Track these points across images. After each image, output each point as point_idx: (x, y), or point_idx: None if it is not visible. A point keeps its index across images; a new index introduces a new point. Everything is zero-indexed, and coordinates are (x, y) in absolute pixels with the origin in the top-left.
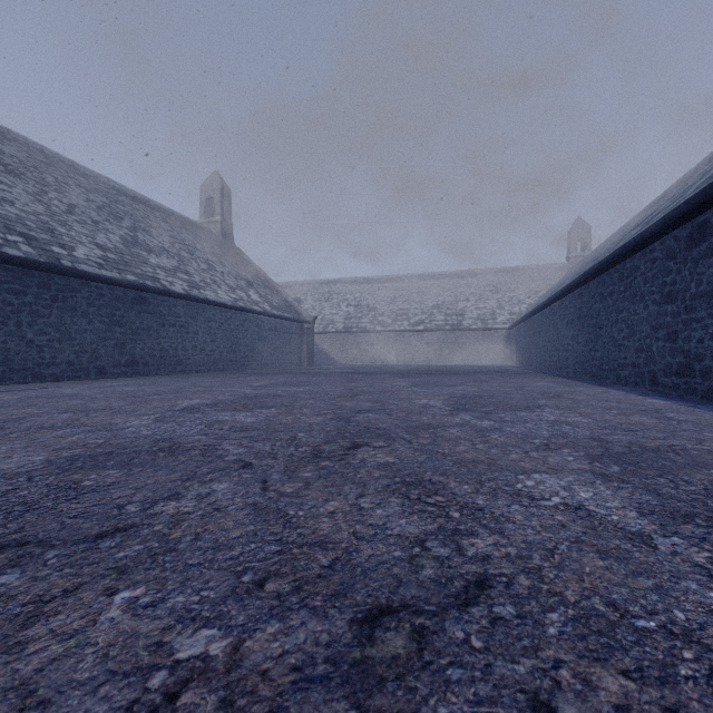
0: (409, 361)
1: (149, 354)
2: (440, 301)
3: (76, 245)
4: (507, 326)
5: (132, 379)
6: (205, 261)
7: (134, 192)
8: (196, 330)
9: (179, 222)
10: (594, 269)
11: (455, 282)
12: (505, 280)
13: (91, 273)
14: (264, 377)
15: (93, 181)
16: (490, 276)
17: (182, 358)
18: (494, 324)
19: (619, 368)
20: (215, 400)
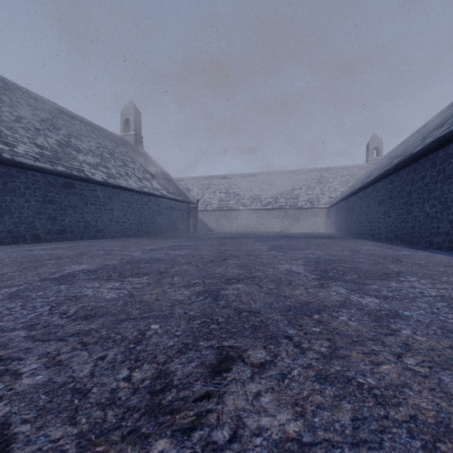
0: (261, 229)
1: (75, 225)
2: (282, 189)
3: (18, 144)
4: (327, 206)
5: (59, 243)
6: (121, 160)
7: (72, 112)
8: (112, 207)
9: (105, 134)
10: (407, 159)
11: (291, 177)
12: (325, 175)
13: (27, 164)
14: (158, 241)
15: (41, 103)
16: (315, 173)
17: (101, 227)
18: (318, 205)
19: (432, 235)
20: (101, 265)
